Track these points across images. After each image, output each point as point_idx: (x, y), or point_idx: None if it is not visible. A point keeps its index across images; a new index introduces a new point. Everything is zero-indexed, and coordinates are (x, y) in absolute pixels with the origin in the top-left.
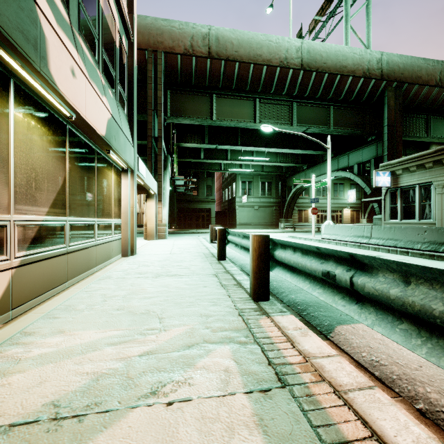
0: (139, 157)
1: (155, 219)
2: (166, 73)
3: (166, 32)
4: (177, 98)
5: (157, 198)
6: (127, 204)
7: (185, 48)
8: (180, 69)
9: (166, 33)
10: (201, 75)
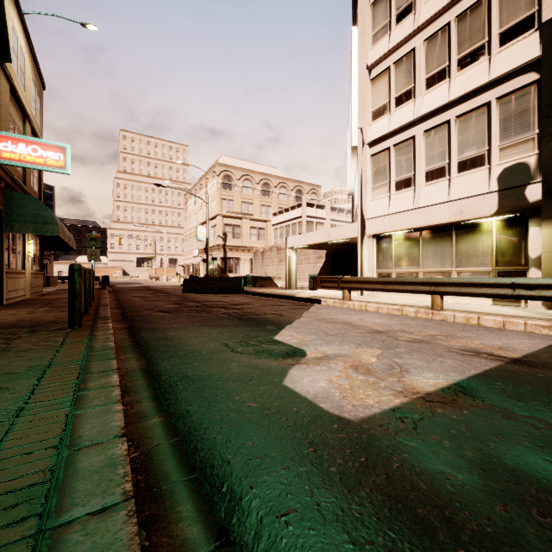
0: None
1: None
2: None
3: None
4: None
5: None
6: None
7: None
8: None
9: None
10: None
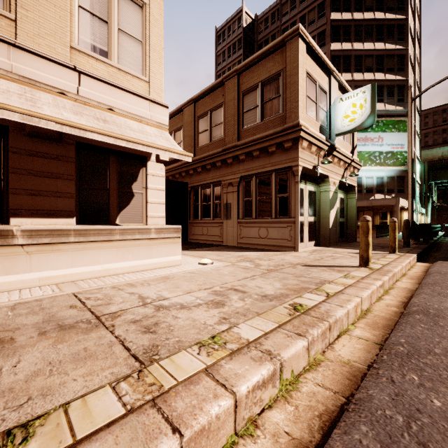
0: (421, 208)
1: (424, 222)
2: (429, 167)
3: (429, 154)
4: (435, 173)
5: (425, 214)
6: (419, 219)
7: (438, 158)
8: (436, 164)
9: (429, 155)
10: (447, 164)
